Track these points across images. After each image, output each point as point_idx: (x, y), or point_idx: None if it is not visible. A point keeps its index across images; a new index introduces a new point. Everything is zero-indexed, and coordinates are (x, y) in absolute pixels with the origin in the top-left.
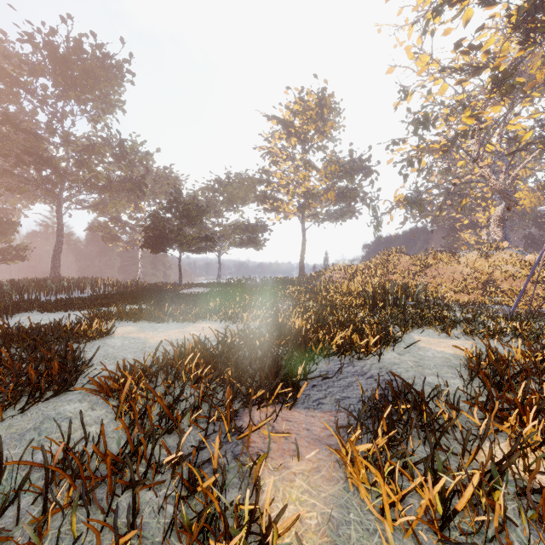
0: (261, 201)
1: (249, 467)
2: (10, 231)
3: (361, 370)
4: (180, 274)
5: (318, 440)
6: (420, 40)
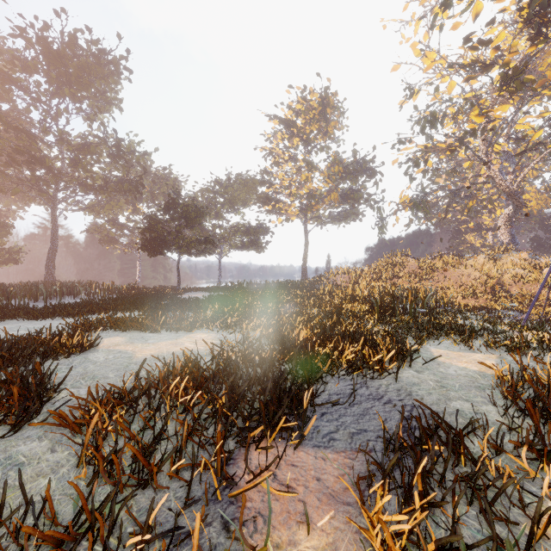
0: (262, 203)
1: (243, 550)
2: (3, 233)
3: (376, 392)
4: (178, 278)
5: (331, 496)
6: (426, 36)
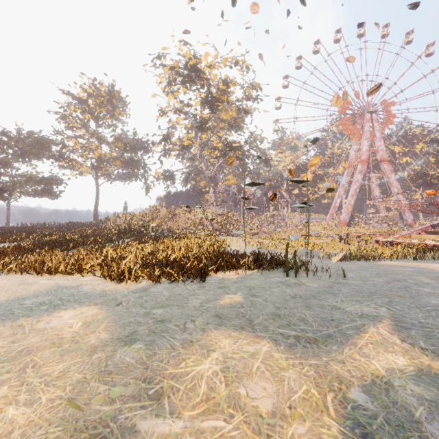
0: (56, 160)
1: None
2: None
3: None
4: None
5: None
6: (168, 87)
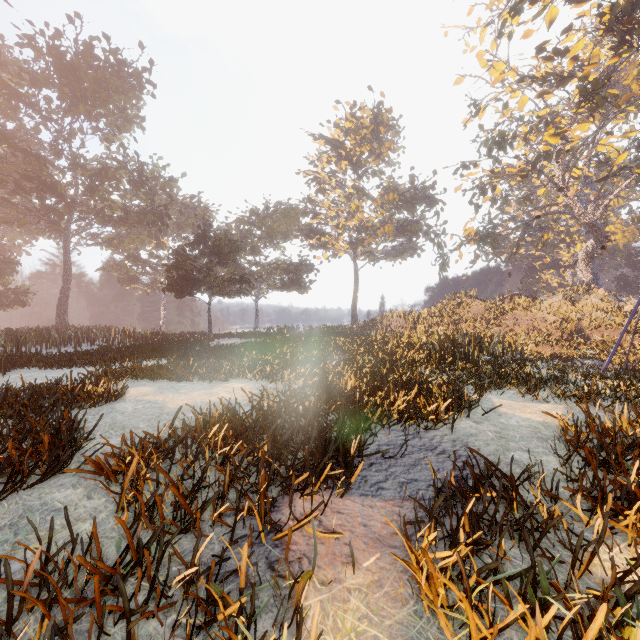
0: (305, 236)
1: (289, 583)
2: (8, 271)
3: (430, 442)
4: (209, 322)
5: (378, 540)
6: (494, 45)
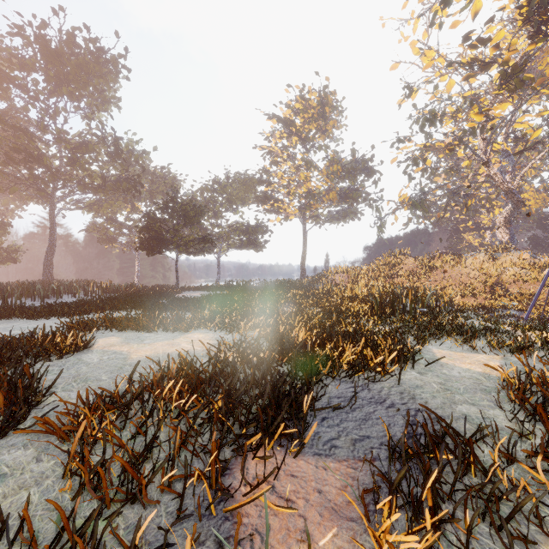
0: (261, 201)
1: None
2: (1, 232)
3: (378, 395)
4: (176, 277)
5: (334, 511)
6: (425, 34)
